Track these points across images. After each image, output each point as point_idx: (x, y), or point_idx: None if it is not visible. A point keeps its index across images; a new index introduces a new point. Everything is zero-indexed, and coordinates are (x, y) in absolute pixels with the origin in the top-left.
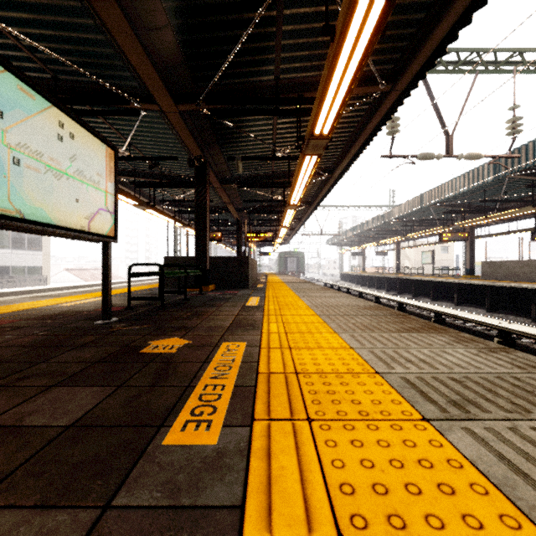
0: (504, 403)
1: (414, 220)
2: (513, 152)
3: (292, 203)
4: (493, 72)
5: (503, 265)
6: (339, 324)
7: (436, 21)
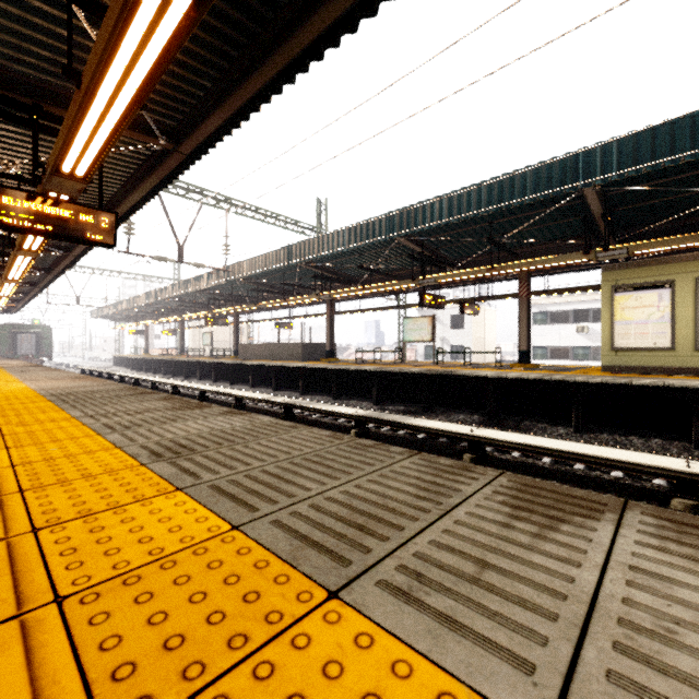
0: (71, 388)
1: (190, 301)
2: (235, 266)
3: (12, 279)
4: (214, 207)
5: (250, 348)
6: (33, 382)
7: (116, 206)
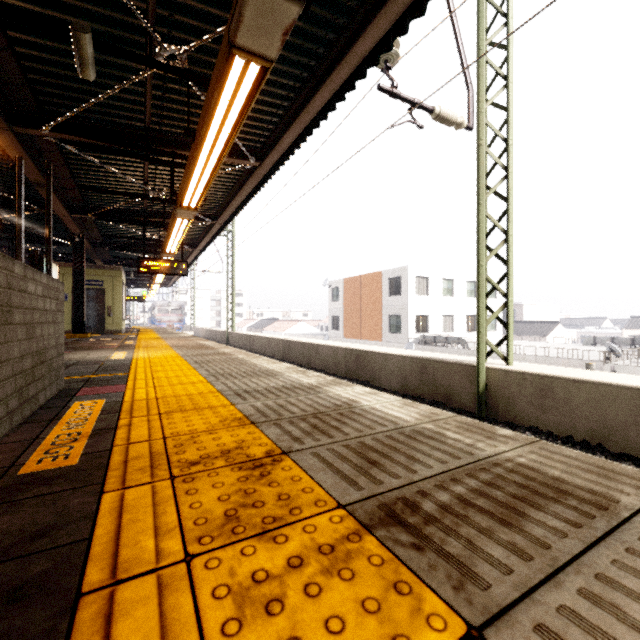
0: None
1: None
2: None
3: None
4: None
5: None
6: None
7: None
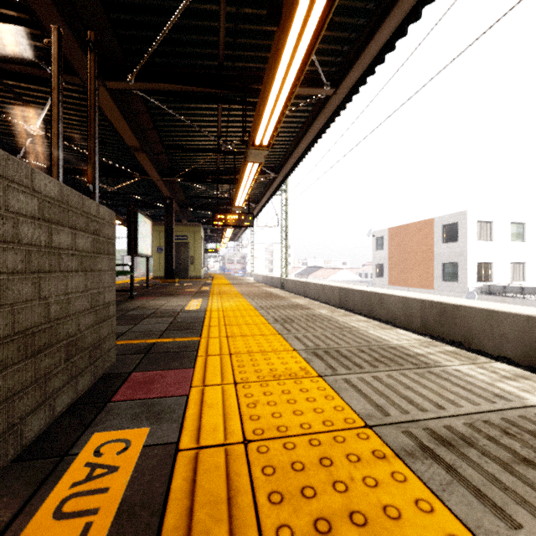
0: None
1: None
2: None
3: None
4: None
5: None
6: None
7: None
